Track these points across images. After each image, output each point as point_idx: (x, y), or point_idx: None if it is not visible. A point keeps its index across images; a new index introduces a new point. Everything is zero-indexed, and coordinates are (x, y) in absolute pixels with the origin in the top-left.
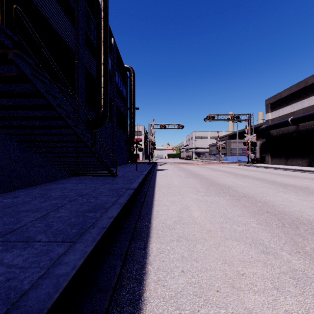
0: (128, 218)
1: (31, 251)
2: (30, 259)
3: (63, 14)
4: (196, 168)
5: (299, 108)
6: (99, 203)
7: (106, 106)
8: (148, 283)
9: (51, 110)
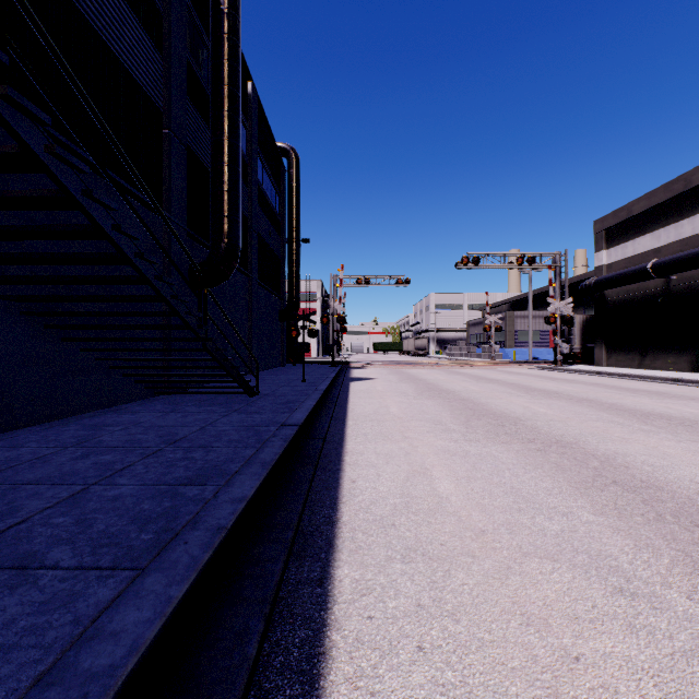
0: (282, 498)
1: (28, 598)
2: (22, 622)
3: (134, 21)
4: (437, 374)
5: (670, 239)
6: (214, 461)
7: (235, 233)
8: (333, 685)
9: (100, 238)
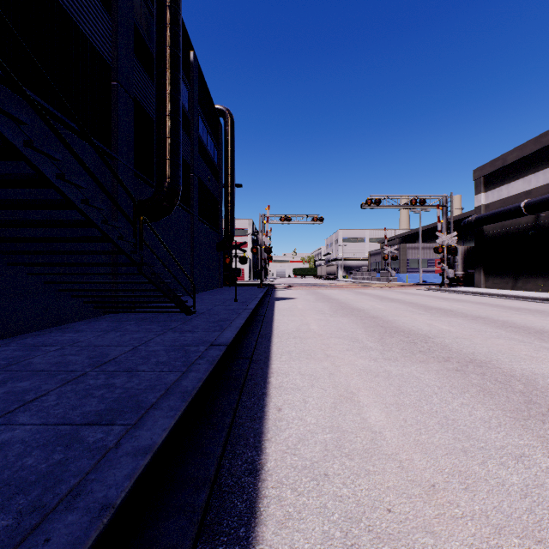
0: (201, 436)
1: None
2: None
3: None
4: (347, 294)
5: (539, 183)
6: (134, 389)
7: (176, 174)
8: None
9: (19, 159)
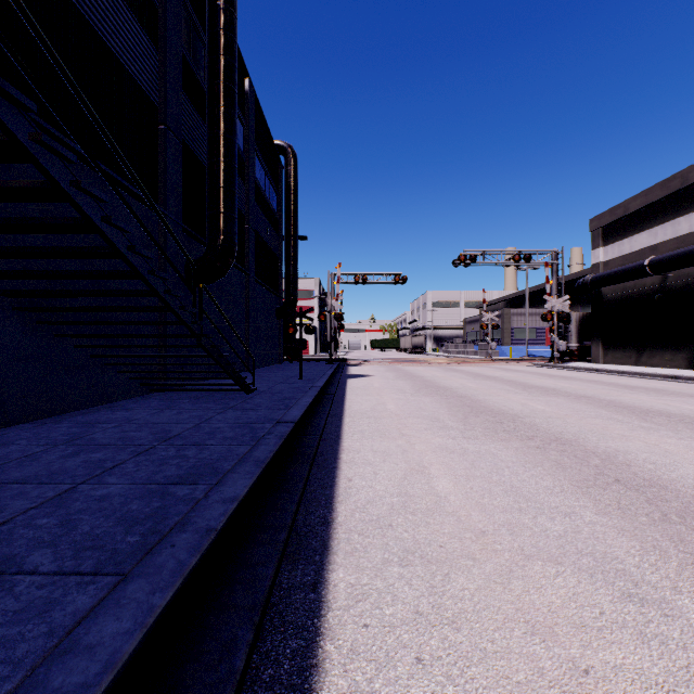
0: (276, 497)
1: (2, 606)
2: None
3: (129, 15)
4: (435, 371)
5: (667, 236)
6: (207, 459)
7: (232, 230)
8: None
9: (91, 232)
